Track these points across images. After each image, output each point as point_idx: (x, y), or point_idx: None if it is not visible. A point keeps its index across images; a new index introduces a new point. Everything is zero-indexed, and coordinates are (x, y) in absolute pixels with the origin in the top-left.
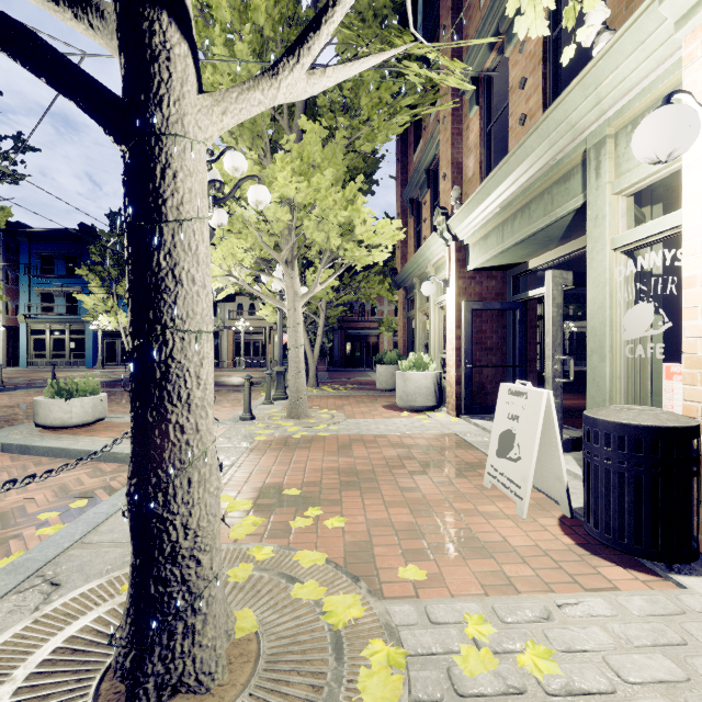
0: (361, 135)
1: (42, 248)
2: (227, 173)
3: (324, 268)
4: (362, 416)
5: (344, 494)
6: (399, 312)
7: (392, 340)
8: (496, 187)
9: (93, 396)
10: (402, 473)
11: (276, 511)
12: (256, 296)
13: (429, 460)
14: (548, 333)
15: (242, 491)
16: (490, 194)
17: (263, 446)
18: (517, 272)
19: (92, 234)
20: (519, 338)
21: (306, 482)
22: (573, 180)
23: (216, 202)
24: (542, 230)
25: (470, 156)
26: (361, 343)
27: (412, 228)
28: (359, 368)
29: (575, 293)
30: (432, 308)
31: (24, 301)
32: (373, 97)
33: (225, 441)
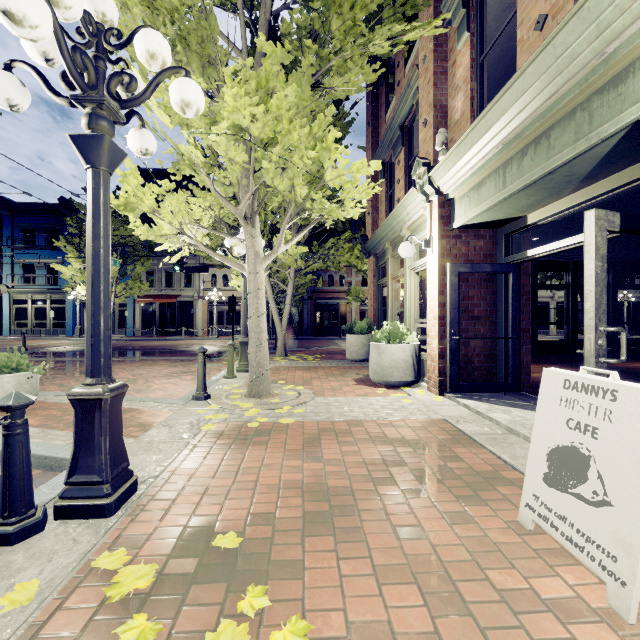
0: (331, 73)
1: (24, 221)
2: (170, 105)
3: (288, 223)
4: (332, 393)
5: (309, 542)
6: (369, 280)
7: (359, 310)
8: (500, 115)
9: (17, 373)
10: (391, 492)
11: (193, 592)
12: (223, 264)
13: (423, 465)
14: (589, 296)
15: (153, 536)
16: (491, 127)
17: (209, 440)
18: (510, 229)
19: (72, 208)
20: (512, 305)
21: (254, 511)
22: (632, 79)
23: (124, 104)
24: (566, 165)
25: (457, 95)
26: (329, 313)
27: (384, 192)
28: (327, 336)
29: (549, 261)
30: (408, 274)
31: (7, 272)
32: (346, 18)
33: (163, 432)
